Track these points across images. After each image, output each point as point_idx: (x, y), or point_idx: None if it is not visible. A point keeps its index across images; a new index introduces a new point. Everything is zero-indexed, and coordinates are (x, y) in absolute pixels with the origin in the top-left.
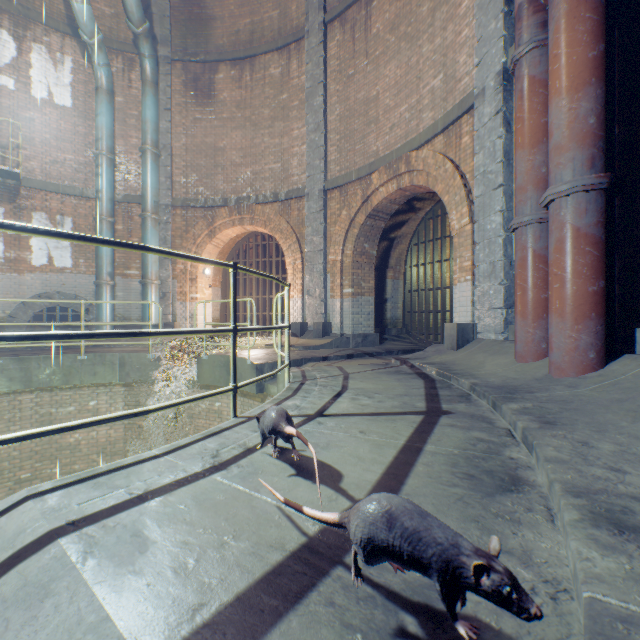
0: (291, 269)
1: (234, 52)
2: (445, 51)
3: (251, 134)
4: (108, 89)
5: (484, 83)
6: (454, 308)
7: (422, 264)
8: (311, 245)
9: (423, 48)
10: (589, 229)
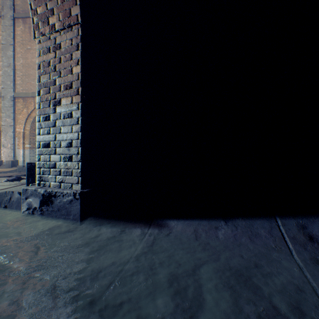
0: None
1: None
2: None
3: None
4: None
5: None
6: None
7: None
8: (6, 122)
9: None
10: None
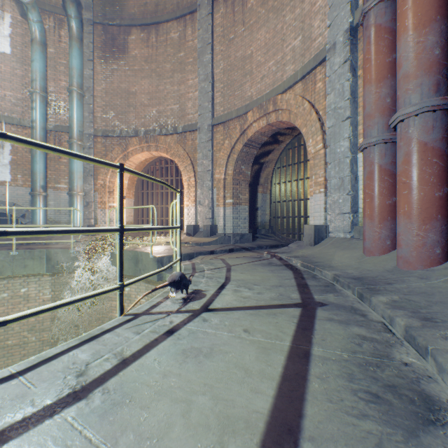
0: (187, 185)
1: (143, 19)
2: (303, 18)
3: (156, 82)
4: (41, 41)
5: (335, 39)
6: (310, 213)
7: (283, 182)
8: (202, 166)
9: (286, 17)
10: (435, 144)
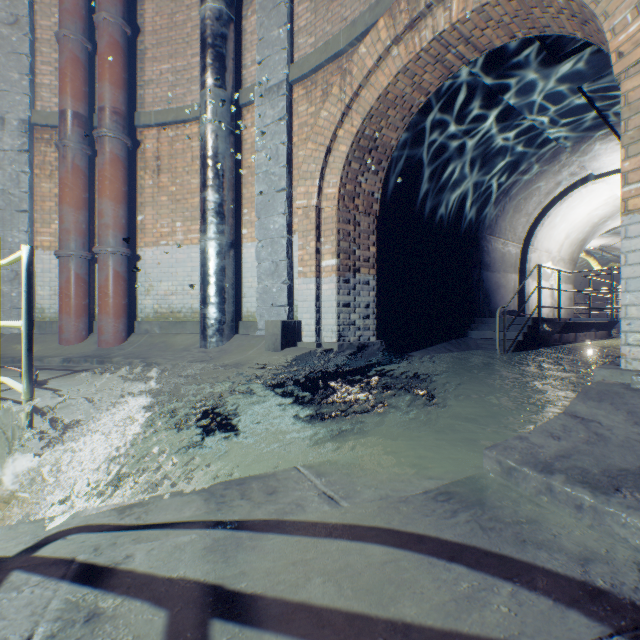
0: None
1: None
2: None
3: None
4: None
5: (6, 115)
6: None
7: None
8: None
9: None
10: (124, 273)
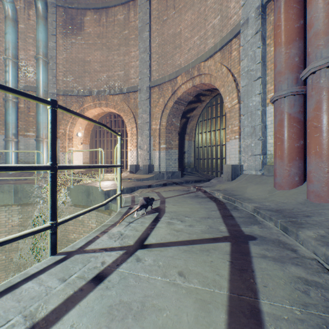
0: (130, 133)
1: (96, 4)
2: (221, 2)
3: (106, 53)
4: (13, 18)
5: (248, 15)
6: (227, 155)
7: (204, 132)
8: (142, 119)
9: (208, 1)
10: None
